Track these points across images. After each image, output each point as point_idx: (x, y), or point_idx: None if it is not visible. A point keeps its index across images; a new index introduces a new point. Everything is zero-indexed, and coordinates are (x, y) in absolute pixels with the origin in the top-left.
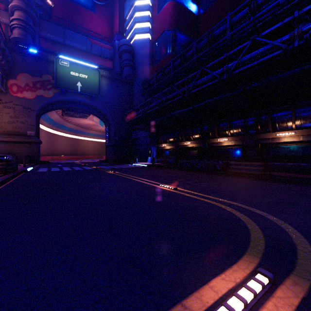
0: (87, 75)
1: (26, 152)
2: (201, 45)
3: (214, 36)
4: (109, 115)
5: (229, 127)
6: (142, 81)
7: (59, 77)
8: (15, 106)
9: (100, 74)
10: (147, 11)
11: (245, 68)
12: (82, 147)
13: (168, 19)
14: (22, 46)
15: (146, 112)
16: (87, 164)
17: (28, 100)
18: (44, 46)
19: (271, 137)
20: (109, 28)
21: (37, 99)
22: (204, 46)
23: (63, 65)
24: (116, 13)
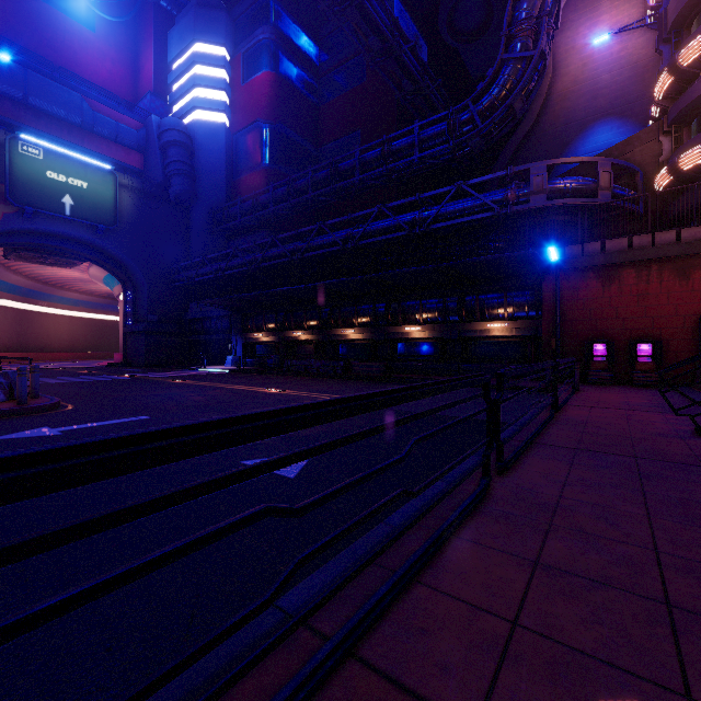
0: (86, 182)
1: None
2: (321, 177)
3: (339, 171)
4: (136, 269)
5: (356, 313)
6: (211, 206)
7: (17, 181)
8: None
9: (118, 181)
10: (221, 70)
11: (372, 241)
12: (42, 332)
13: (264, 103)
14: None
15: (224, 272)
16: (96, 371)
17: None
18: None
19: (400, 332)
20: (129, 73)
21: None
22: (325, 180)
23: (28, 155)
24: (147, 47)
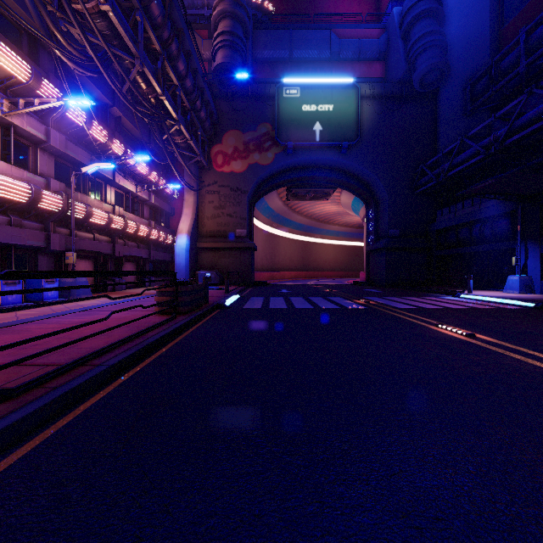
0: (332, 104)
1: (234, 265)
2: None
3: None
4: (377, 182)
5: None
6: (466, 80)
7: (282, 123)
8: (220, 189)
9: (359, 94)
10: None
11: None
12: (316, 257)
13: None
14: (226, 73)
15: (503, 142)
16: (336, 290)
17: (238, 175)
18: (260, 76)
19: None
20: (371, 5)
21: (249, 172)
22: None
23: (289, 97)
24: None
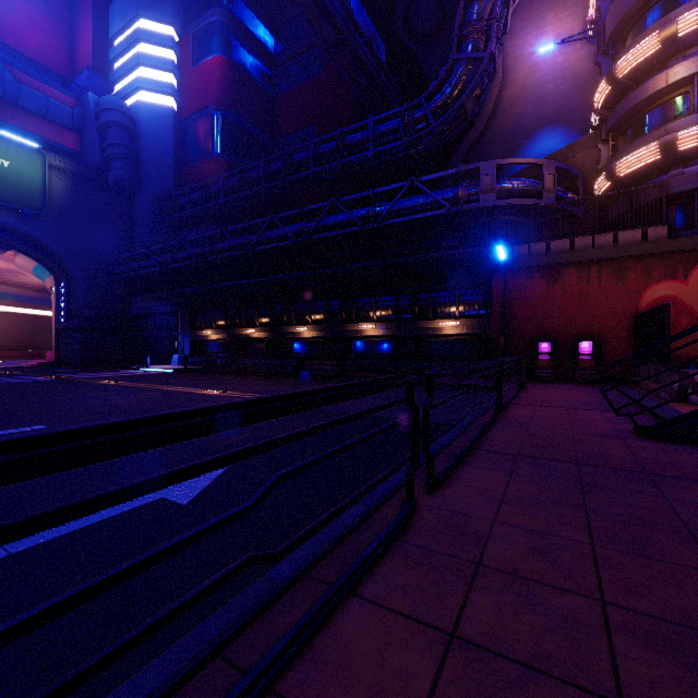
0: (8, 160)
1: None
2: (274, 169)
3: (293, 163)
4: (70, 260)
5: (309, 310)
6: (157, 195)
7: None
8: None
9: (47, 162)
10: (168, 50)
11: (325, 236)
12: None
13: (215, 88)
14: None
15: (170, 265)
16: (18, 372)
17: None
18: None
19: (354, 330)
20: (63, 45)
21: None
22: (279, 172)
23: None
24: (85, 19)
